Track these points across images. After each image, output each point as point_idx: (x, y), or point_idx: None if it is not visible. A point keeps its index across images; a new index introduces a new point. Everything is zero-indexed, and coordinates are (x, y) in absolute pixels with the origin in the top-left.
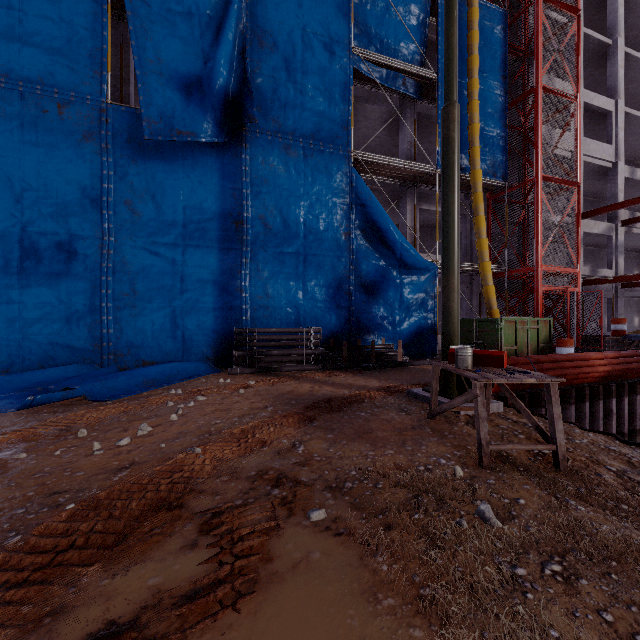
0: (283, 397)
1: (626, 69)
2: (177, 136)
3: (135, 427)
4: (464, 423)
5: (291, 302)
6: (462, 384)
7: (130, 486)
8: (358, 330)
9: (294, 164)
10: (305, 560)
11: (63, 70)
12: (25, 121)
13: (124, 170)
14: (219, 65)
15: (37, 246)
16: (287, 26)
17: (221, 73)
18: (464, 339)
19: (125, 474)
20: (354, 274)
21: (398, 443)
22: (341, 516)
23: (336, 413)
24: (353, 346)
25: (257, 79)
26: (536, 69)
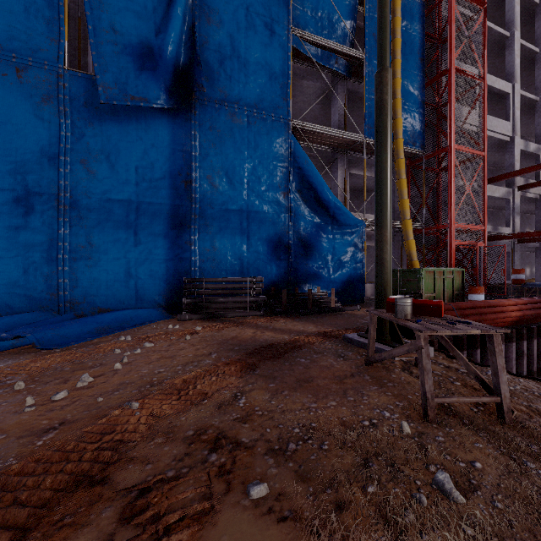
0: (227, 343)
1: (521, 58)
2: (130, 101)
3: (76, 377)
4: (400, 369)
5: (236, 254)
6: (395, 330)
7: (51, 455)
8: (296, 279)
9: (239, 130)
10: None
11: (21, 36)
12: None
13: (80, 131)
14: (170, 37)
15: None
16: (232, 6)
17: (171, 45)
18: None
19: (51, 437)
20: (292, 229)
21: (339, 393)
22: (285, 491)
23: (277, 360)
24: (291, 294)
25: (205, 52)
26: (449, 53)
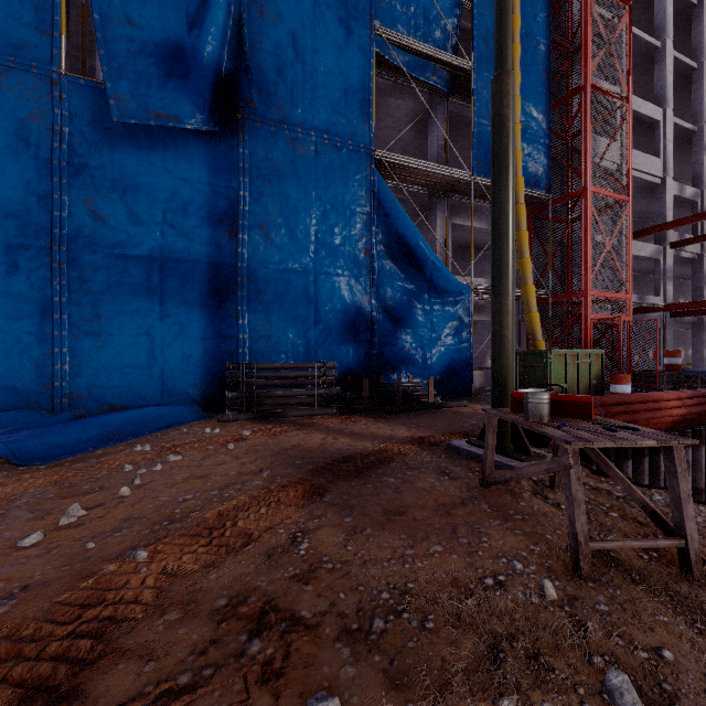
0: (285, 454)
1: (673, 76)
2: (153, 119)
3: (62, 509)
4: (530, 493)
5: (300, 331)
6: (519, 436)
7: None
8: (381, 365)
9: (303, 162)
10: None
11: None
12: None
13: (83, 161)
14: (208, 33)
15: None
16: None
17: (211, 43)
18: None
19: (3, 612)
20: (376, 298)
21: (446, 531)
22: None
23: (356, 480)
24: (375, 384)
25: (257, 56)
26: (584, 64)
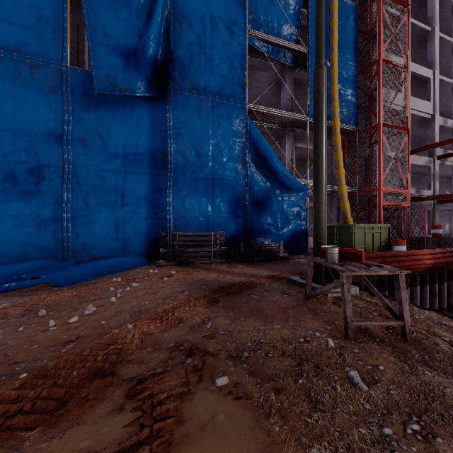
0: (196, 283)
1: (440, 49)
2: (119, 91)
3: (83, 307)
4: (331, 303)
5: (202, 213)
6: (329, 273)
7: (74, 357)
8: (251, 233)
9: (205, 113)
10: (211, 422)
11: (34, 42)
12: (5, 79)
13: (79, 116)
14: (150, 40)
15: (14, 171)
16: (200, 12)
17: (151, 46)
18: (327, 240)
19: (71, 346)
20: (248, 193)
21: (283, 319)
22: (240, 381)
23: (235, 296)
24: (247, 245)
25: (178, 51)
26: (378, 46)
